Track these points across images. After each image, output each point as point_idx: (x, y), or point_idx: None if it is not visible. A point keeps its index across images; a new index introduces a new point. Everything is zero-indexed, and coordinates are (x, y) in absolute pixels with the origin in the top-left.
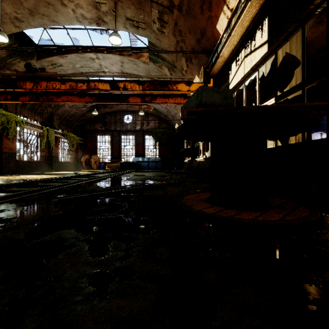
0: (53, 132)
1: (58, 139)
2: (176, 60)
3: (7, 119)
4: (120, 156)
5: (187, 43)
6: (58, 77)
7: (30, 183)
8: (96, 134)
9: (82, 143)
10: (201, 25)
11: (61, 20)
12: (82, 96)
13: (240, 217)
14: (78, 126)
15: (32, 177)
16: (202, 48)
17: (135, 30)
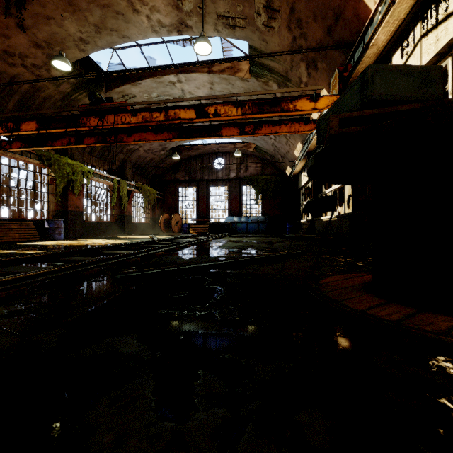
0: (125, 184)
1: (132, 194)
2: (291, 69)
3: (73, 169)
4: (208, 214)
5: (310, 38)
6: (129, 107)
7: (92, 250)
8: (178, 186)
9: (160, 198)
10: (336, 2)
11: (133, 33)
12: (159, 132)
13: None
14: (156, 176)
15: (99, 242)
16: (336, 41)
17: (231, 32)
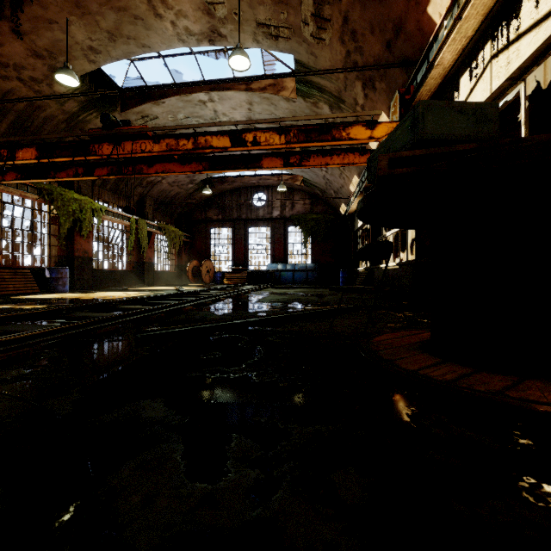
0: (145, 224)
1: (153, 236)
2: (345, 89)
3: (80, 205)
4: (246, 261)
5: (367, 54)
6: (150, 132)
7: (106, 304)
8: (210, 226)
9: (188, 242)
10: (396, 13)
11: (155, 42)
12: (186, 162)
13: (524, 395)
14: (182, 214)
15: (113, 295)
16: (396, 58)
17: (273, 43)
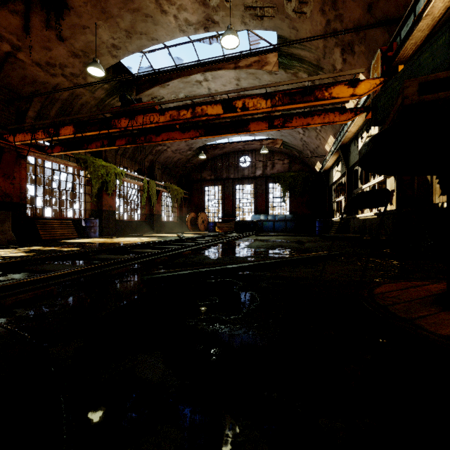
0: (154, 184)
1: (160, 193)
2: (323, 57)
3: (106, 171)
4: (233, 213)
5: (347, 20)
6: (157, 107)
7: (123, 248)
8: (204, 185)
9: (187, 198)
10: None
11: (161, 35)
12: (186, 130)
13: None
14: (183, 175)
15: (129, 240)
16: (378, 19)
17: (258, 23)
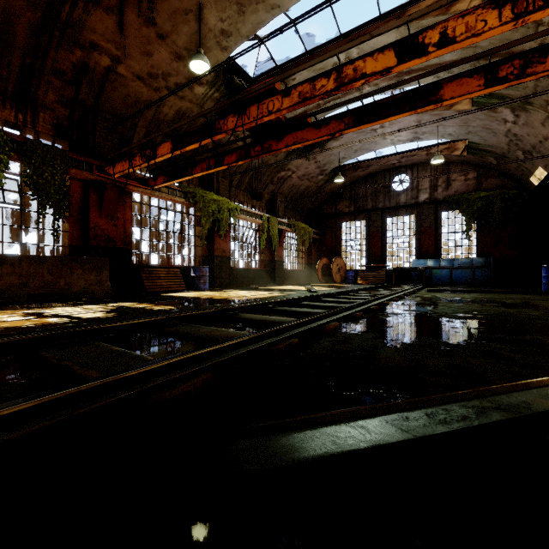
0: (276, 222)
1: (283, 233)
2: None
3: (218, 206)
4: (383, 257)
5: None
6: (278, 86)
7: (225, 311)
8: (340, 220)
9: (317, 238)
10: None
11: None
12: (322, 123)
13: None
14: (312, 210)
15: (243, 295)
16: None
17: None
